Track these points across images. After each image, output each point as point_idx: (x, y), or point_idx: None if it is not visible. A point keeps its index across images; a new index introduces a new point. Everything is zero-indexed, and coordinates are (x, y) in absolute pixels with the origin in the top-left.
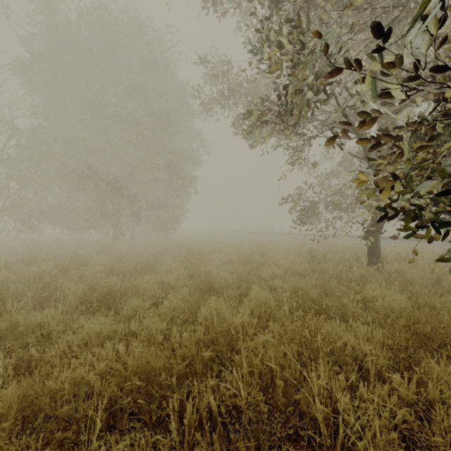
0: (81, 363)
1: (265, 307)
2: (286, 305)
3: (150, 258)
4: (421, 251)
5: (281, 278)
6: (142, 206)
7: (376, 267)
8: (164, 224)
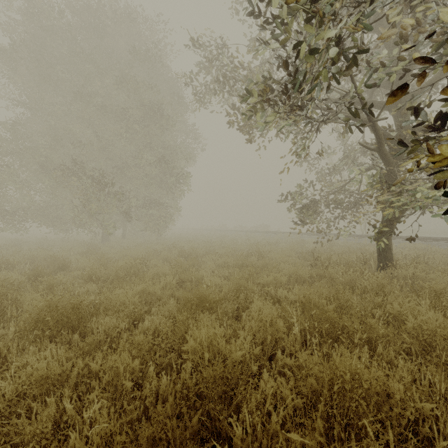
0: (7, 431)
1: (270, 330)
2: (296, 326)
3: (136, 261)
4: (429, 252)
5: (284, 286)
6: (133, 204)
7: (390, 272)
8: (156, 223)
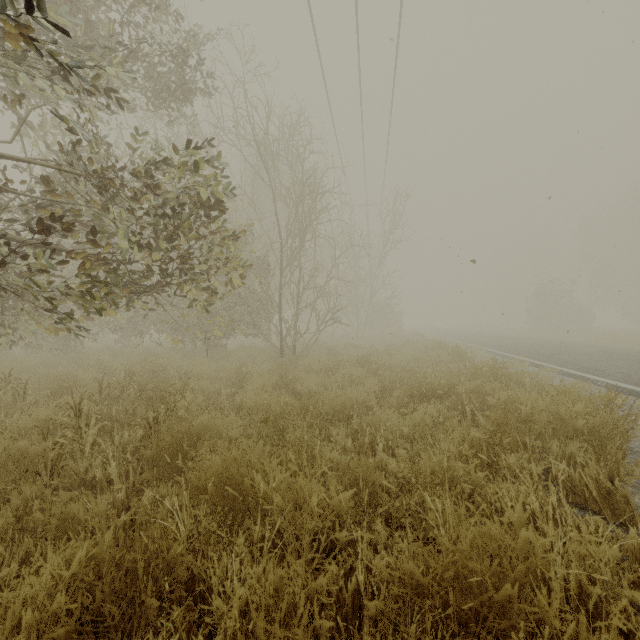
0: None
1: None
2: None
3: None
4: None
5: None
6: None
7: None
8: None
